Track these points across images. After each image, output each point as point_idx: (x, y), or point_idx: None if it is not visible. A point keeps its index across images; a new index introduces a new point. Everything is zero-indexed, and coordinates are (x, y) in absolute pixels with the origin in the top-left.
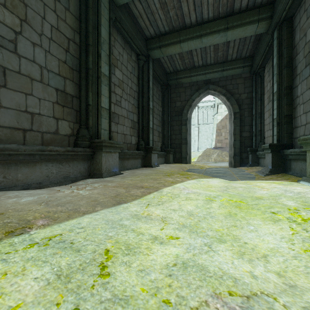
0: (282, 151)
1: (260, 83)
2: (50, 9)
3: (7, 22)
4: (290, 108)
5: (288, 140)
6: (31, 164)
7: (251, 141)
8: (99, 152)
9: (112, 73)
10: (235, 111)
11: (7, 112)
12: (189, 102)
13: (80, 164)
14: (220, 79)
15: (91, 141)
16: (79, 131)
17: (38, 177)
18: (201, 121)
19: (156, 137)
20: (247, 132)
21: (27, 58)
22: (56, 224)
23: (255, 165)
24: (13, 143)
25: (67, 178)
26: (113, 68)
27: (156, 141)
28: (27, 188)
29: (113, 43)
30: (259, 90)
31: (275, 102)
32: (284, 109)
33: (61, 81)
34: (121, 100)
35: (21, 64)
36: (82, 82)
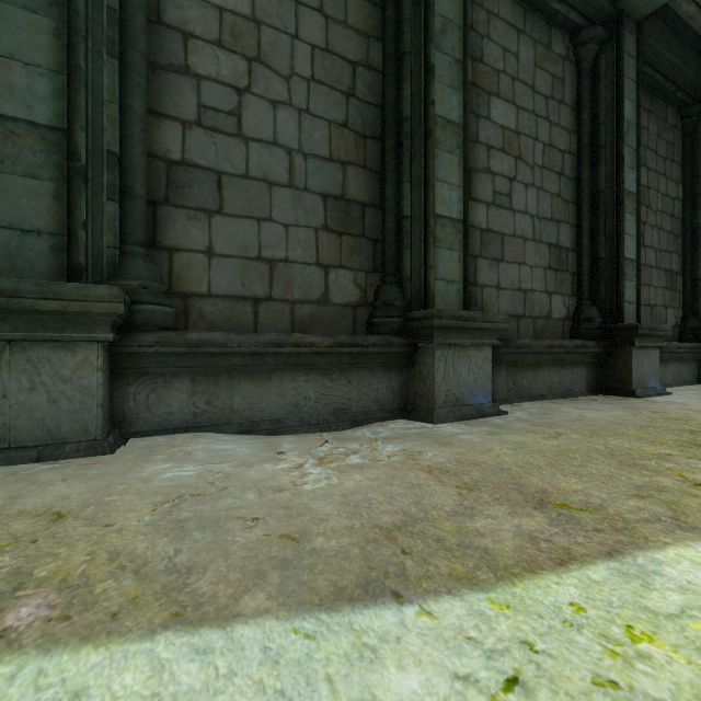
0: None
1: None
2: (309, 10)
3: (223, 76)
4: None
5: None
6: (260, 376)
7: None
8: (427, 347)
9: (479, 118)
10: None
11: (225, 264)
12: None
13: (377, 378)
14: None
15: (407, 315)
16: (378, 292)
17: (275, 407)
18: None
19: (657, 292)
20: None
21: (261, 140)
22: (22, 656)
23: None
24: (236, 330)
25: (343, 412)
26: (484, 101)
27: (657, 306)
28: (249, 430)
29: (484, 30)
30: None
31: None
32: None
33: (335, 174)
34: (511, 191)
35: (249, 156)
36: (387, 162)
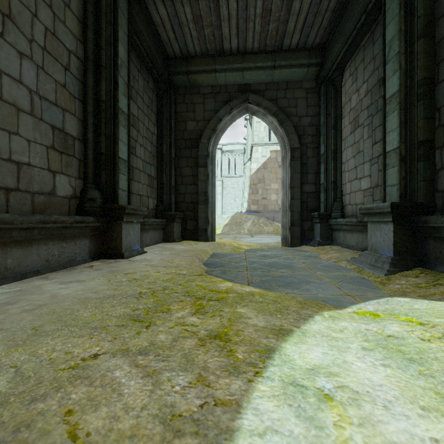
0: (418, 220)
1: (334, 98)
2: None
3: None
4: (430, 127)
5: (427, 196)
6: None
7: (318, 201)
8: None
9: None
10: (293, 146)
11: None
12: (212, 124)
13: None
14: (266, 87)
15: None
16: None
17: None
18: (226, 172)
19: (144, 187)
20: (312, 185)
21: None
22: None
23: (328, 243)
24: None
25: None
26: None
27: (144, 196)
28: None
29: None
30: (333, 111)
31: (392, 117)
32: (417, 129)
33: None
34: None
35: None
36: None
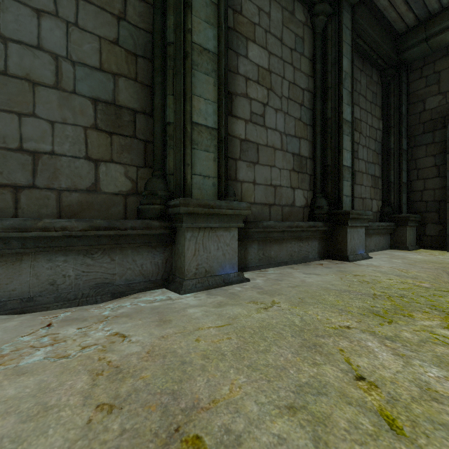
0: None
1: None
2: None
3: None
4: None
5: None
6: (9, 258)
7: None
8: (181, 229)
9: (239, 56)
10: None
11: None
12: None
13: (142, 255)
14: None
15: (167, 203)
16: (146, 184)
17: (28, 286)
18: None
19: (366, 189)
20: None
21: (23, 42)
22: None
23: None
24: None
25: (106, 286)
26: (243, 44)
27: (366, 198)
28: None
29: None
30: None
31: None
32: None
33: (106, 83)
34: (264, 113)
35: (9, 55)
36: (156, 78)
